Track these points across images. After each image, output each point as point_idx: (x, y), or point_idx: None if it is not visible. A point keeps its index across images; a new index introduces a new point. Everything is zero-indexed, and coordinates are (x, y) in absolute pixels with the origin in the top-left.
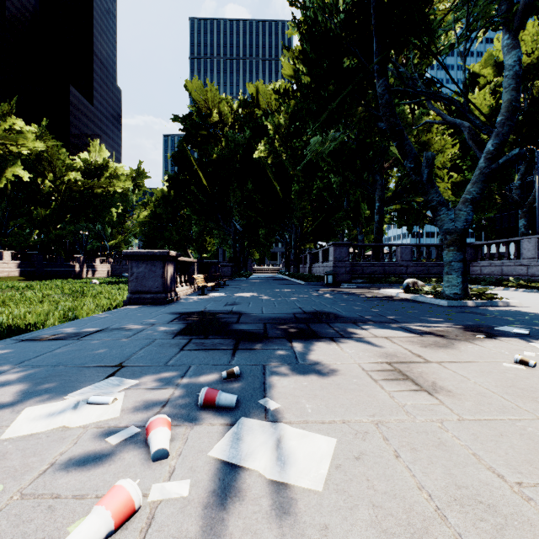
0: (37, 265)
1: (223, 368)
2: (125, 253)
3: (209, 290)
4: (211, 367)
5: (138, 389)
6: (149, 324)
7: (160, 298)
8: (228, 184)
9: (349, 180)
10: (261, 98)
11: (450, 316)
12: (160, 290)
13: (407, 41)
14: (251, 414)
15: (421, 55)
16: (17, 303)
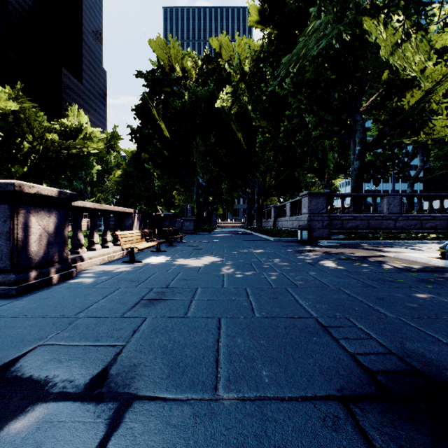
0: None
1: None
2: None
3: (153, 251)
4: None
5: None
6: None
7: (2, 283)
8: (192, 139)
9: (325, 121)
10: (224, 53)
11: None
12: (4, 267)
13: None
14: None
15: None
16: None
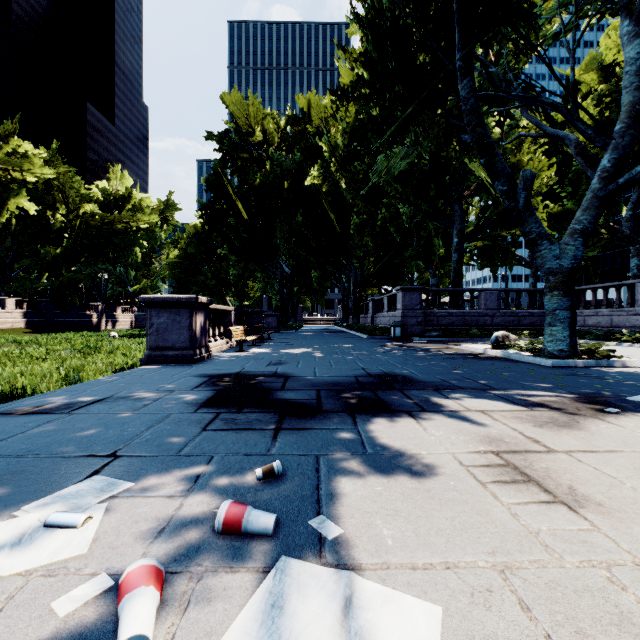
0: (46, 315)
1: (259, 460)
2: (142, 299)
3: (249, 346)
4: (242, 459)
5: (129, 497)
6: (167, 391)
7: (186, 356)
8: (274, 217)
9: (422, 211)
10: (313, 114)
11: (559, 380)
12: (186, 346)
13: (497, 31)
14: (297, 549)
15: (515, 49)
16: (14, 361)
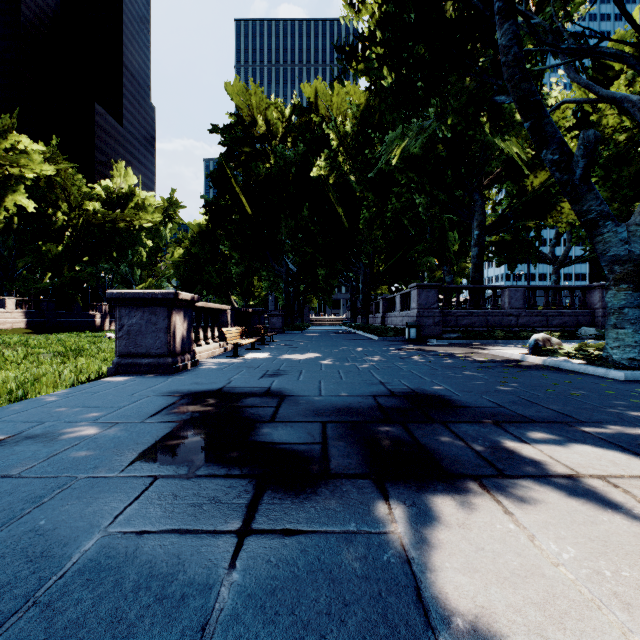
0: (48, 315)
1: None
2: (109, 294)
3: (247, 349)
4: None
5: None
6: (106, 423)
7: (163, 364)
8: (279, 212)
9: (438, 201)
10: (320, 103)
11: None
12: (163, 353)
13: None
14: None
15: None
16: None
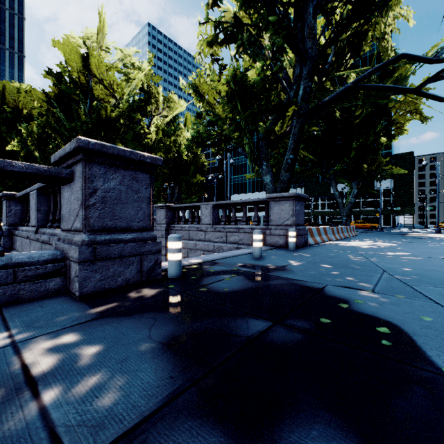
0: None
1: None
2: None
3: None
4: None
5: None
6: None
7: None
8: None
9: None
10: (8, 95)
11: None
12: None
13: None
14: None
15: None
16: None
